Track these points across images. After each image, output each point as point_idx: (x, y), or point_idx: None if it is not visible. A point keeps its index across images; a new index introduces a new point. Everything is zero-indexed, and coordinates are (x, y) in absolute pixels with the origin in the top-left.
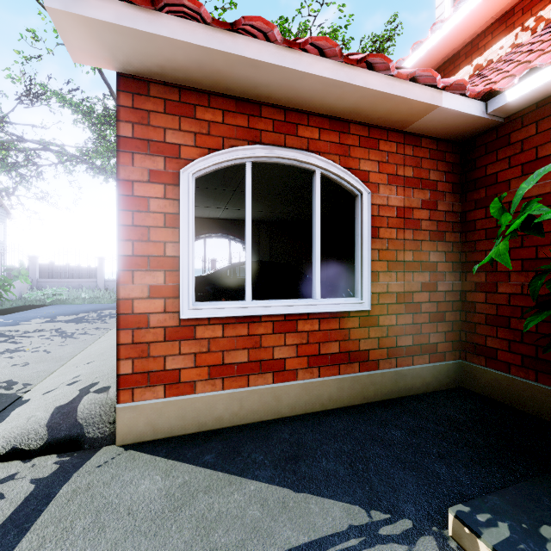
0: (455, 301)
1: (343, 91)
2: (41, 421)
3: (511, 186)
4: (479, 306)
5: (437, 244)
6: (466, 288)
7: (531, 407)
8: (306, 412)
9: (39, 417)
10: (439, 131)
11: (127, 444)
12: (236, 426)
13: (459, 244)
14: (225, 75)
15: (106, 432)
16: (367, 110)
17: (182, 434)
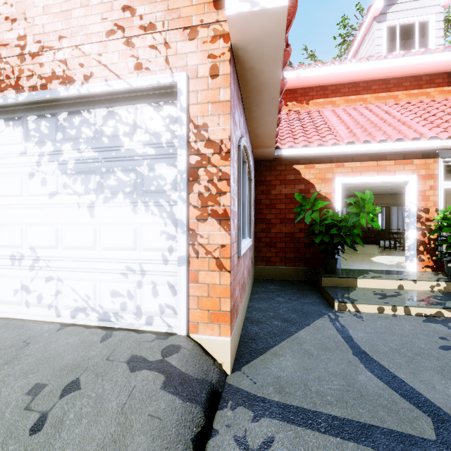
0: (254, 237)
1: (270, 128)
2: (175, 404)
3: (276, 188)
4: (263, 239)
5: (253, 209)
6: (257, 231)
7: (283, 277)
8: (247, 308)
9: (165, 406)
10: (258, 154)
11: (232, 369)
12: (243, 327)
13: (254, 209)
14: (260, 94)
15: (218, 372)
16: (260, 137)
17: (237, 345)
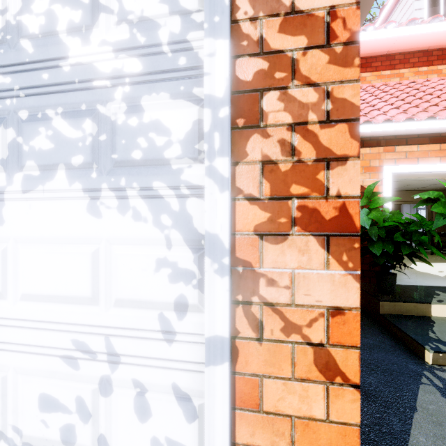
0: None
1: None
2: None
3: None
4: None
5: None
6: None
7: None
8: None
9: None
10: None
11: None
12: None
13: None
14: None
15: None
16: None
17: None
